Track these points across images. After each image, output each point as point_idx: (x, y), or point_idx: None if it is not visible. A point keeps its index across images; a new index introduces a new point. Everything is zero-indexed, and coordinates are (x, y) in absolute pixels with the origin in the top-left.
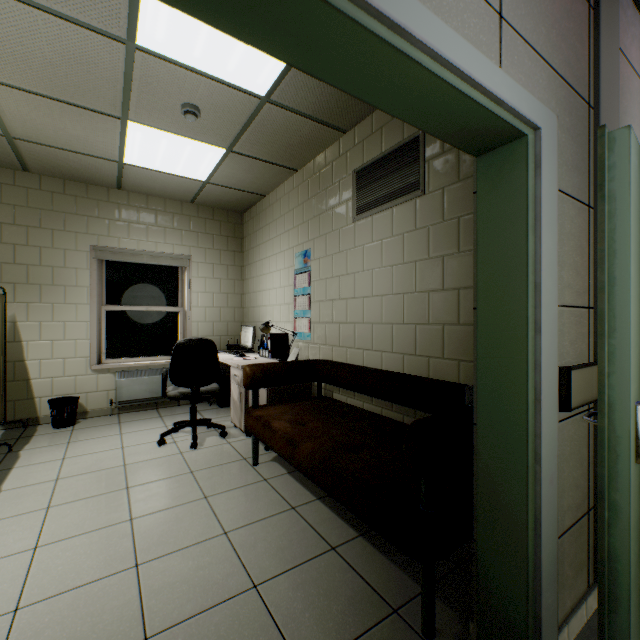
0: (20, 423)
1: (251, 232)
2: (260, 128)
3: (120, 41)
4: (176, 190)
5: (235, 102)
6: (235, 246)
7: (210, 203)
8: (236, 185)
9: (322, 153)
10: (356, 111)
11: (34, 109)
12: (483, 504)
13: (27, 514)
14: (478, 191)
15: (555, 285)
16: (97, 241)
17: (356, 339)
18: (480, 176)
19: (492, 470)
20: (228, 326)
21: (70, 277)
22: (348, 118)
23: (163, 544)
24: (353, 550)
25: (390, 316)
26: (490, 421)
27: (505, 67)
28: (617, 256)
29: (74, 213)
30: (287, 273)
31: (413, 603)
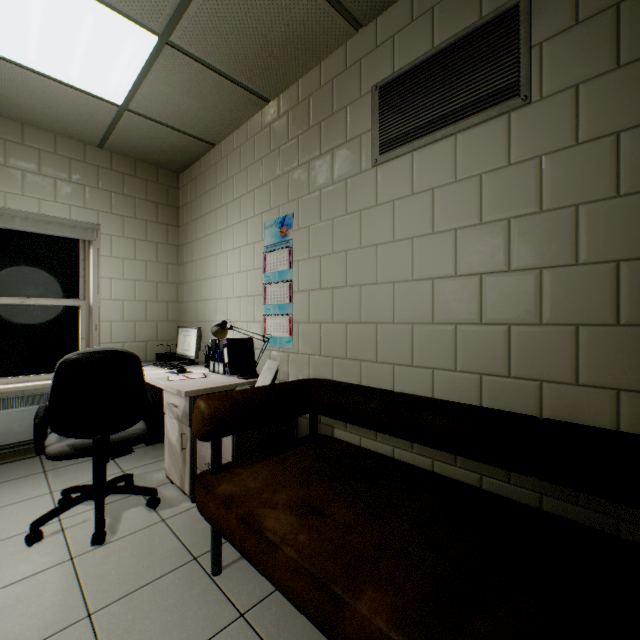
0: None
1: (192, 198)
2: None
3: None
4: (72, 118)
5: None
6: (168, 217)
7: (130, 151)
8: (172, 119)
9: (313, 69)
10: None
11: None
12: None
13: None
14: None
15: None
16: None
17: (379, 348)
18: None
19: None
20: (158, 327)
21: None
22: None
23: None
24: None
25: (451, 311)
26: None
27: None
28: None
29: None
30: (251, 252)
31: None
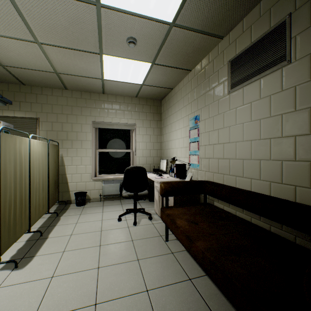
0: (64, 202)
1: (165, 109)
2: (169, 45)
3: (93, 4)
4: (128, 91)
5: (155, 30)
6: (157, 118)
7: (145, 96)
8: (157, 84)
9: (206, 56)
10: (231, 20)
11: (63, 56)
12: None
13: (54, 254)
14: None
15: None
16: (94, 119)
17: (230, 169)
18: None
19: None
20: (154, 159)
21: (83, 136)
22: (225, 26)
23: (111, 290)
24: None
25: (258, 154)
26: None
27: None
28: None
29: (85, 107)
30: (185, 130)
31: None
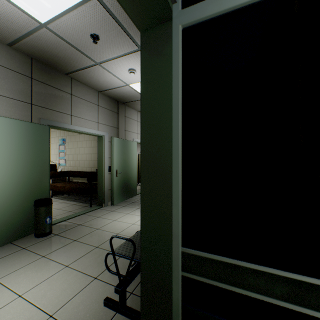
0: None
1: None
2: None
3: None
4: None
5: None
6: None
7: None
8: None
9: None
10: None
11: None
12: (99, 185)
13: None
14: (98, 141)
15: (108, 155)
16: None
17: (80, 164)
18: (98, 139)
19: (99, 180)
20: None
21: None
22: None
23: None
24: (79, 204)
25: (89, 159)
26: (99, 173)
27: (99, 128)
28: (113, 152)
29: None
30: (56, 144)
31: (89, 205)
